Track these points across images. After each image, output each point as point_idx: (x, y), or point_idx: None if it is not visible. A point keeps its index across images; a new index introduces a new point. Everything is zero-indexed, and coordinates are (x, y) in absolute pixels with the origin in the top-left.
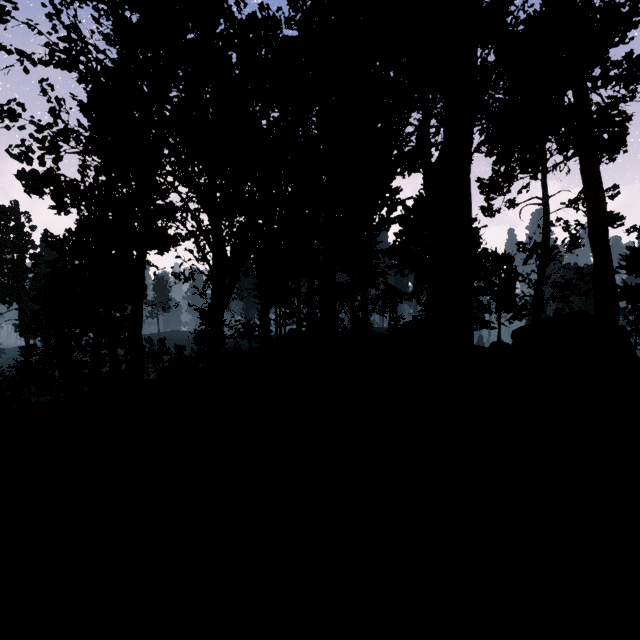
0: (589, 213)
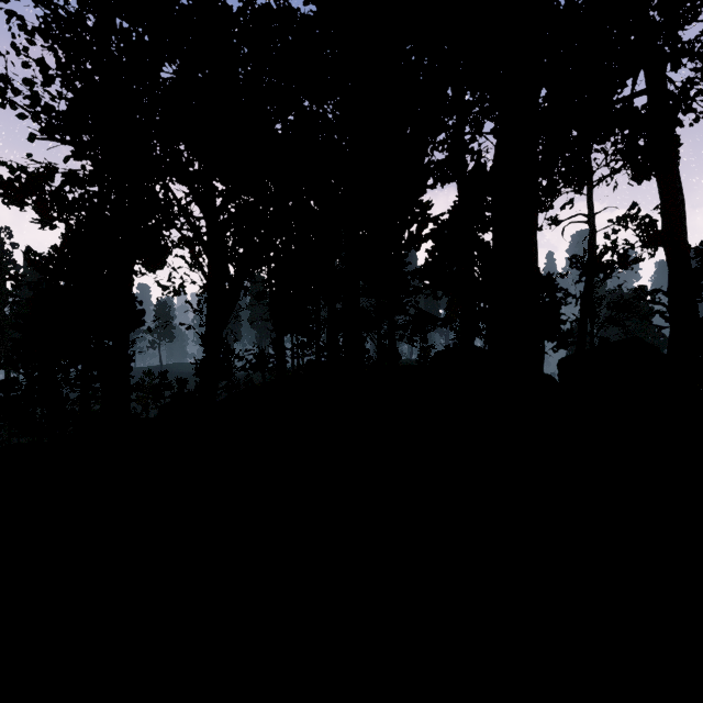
0: (664, 214)
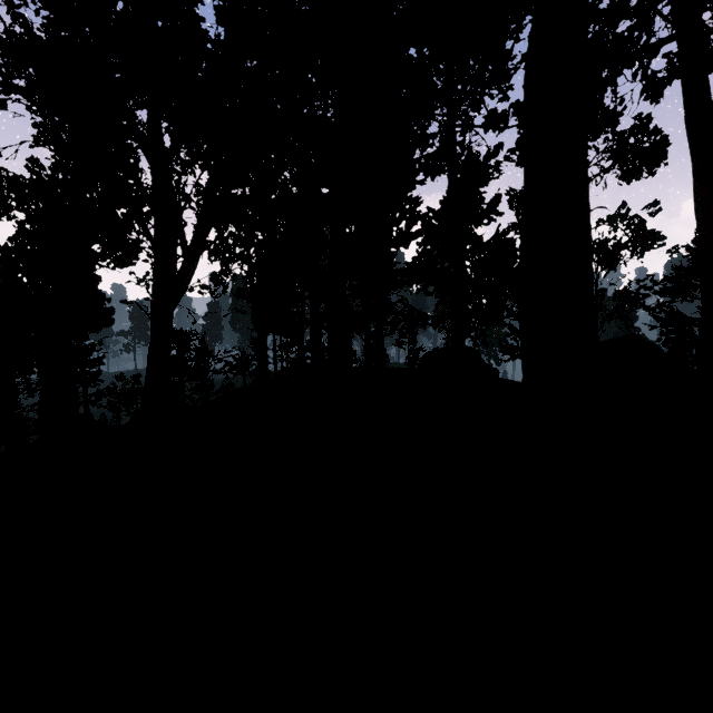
0: (697, 178)
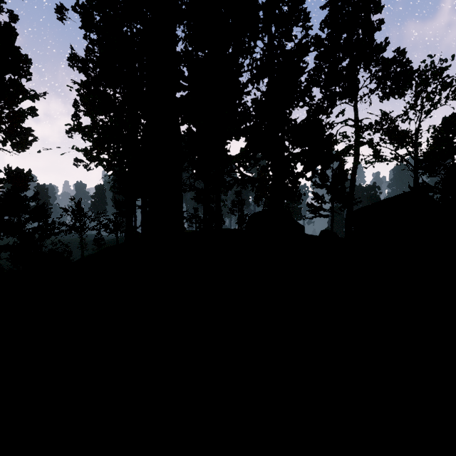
0: None
